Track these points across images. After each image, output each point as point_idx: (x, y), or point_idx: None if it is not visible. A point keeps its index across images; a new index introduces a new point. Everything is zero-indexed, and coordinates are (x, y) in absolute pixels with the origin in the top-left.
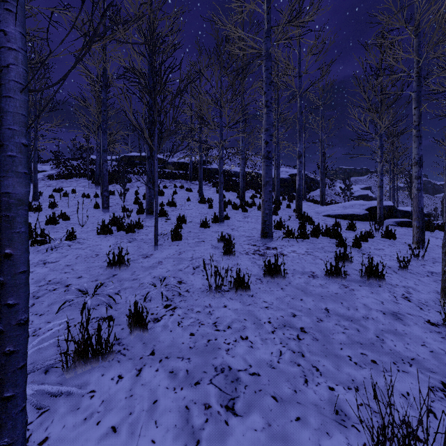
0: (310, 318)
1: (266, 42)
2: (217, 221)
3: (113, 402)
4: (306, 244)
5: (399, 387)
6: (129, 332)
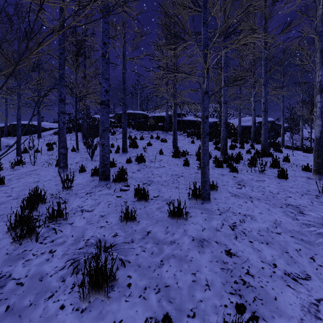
0: None
1: None
2: (199, 199)
3: None
4: None
5: None
6: None
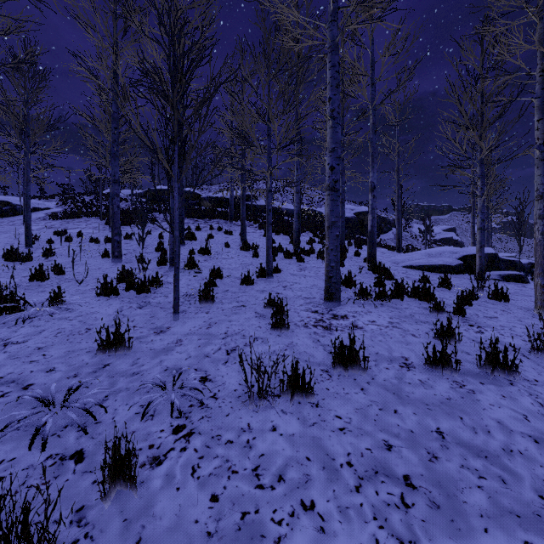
0: (416, 453)
1: (332, 29)
2: (264, 276)
3: None
4: (388, 311)
5: None
6: (100, 498)
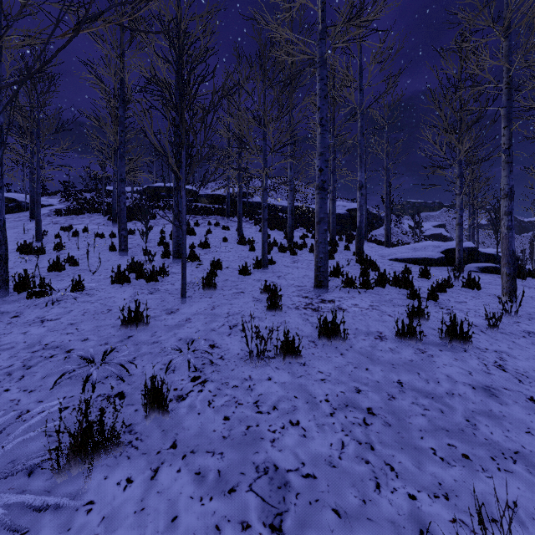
0: (379, 395)
1: (320, 46)
2: (260, 267)
3: (118, 519)
4: (370, 296)
5: (502, 493)
6: (144, 416)
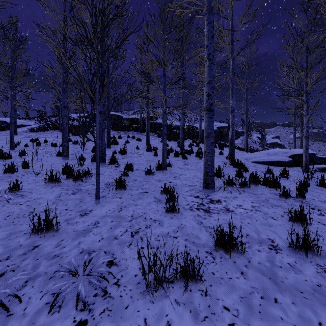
0: None
1: None
2: (161, 169)
3: None
4: (249, 196)
5: None
6: None
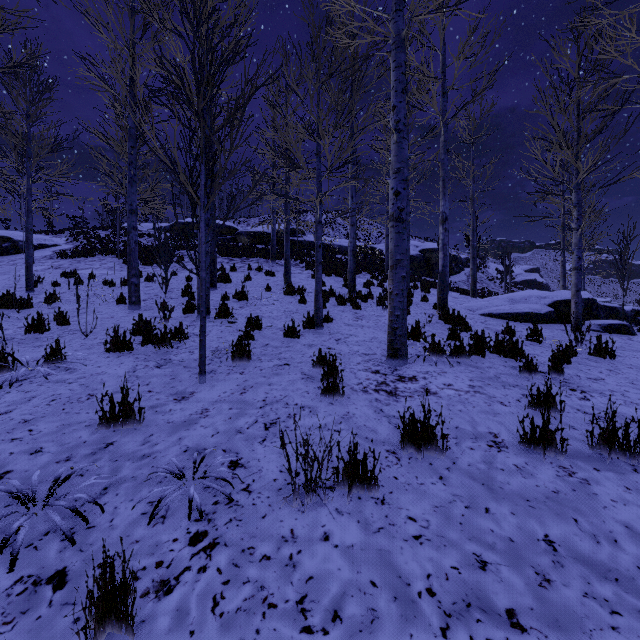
0: (521, 574)
1: (396, 20)
2: (313, 326)
3: None
4: (467, 371)
5: None
6: None
